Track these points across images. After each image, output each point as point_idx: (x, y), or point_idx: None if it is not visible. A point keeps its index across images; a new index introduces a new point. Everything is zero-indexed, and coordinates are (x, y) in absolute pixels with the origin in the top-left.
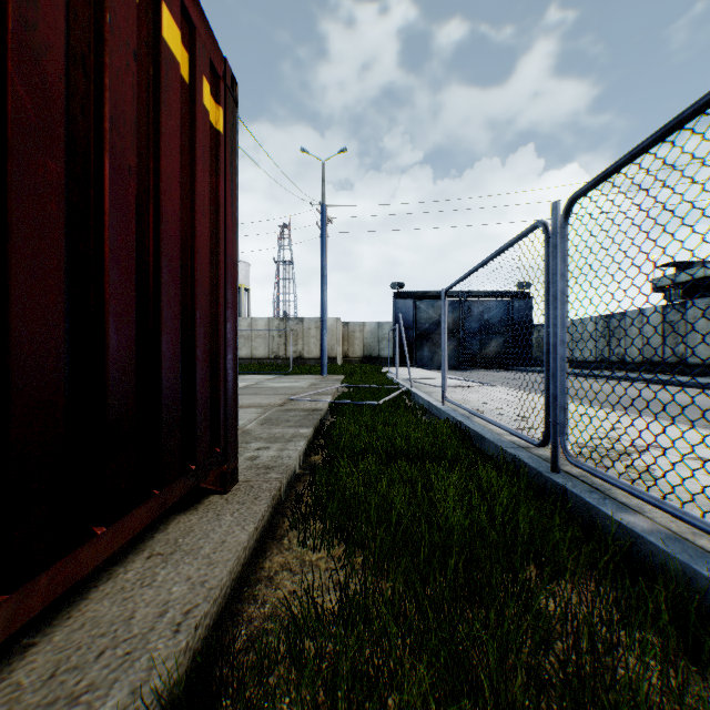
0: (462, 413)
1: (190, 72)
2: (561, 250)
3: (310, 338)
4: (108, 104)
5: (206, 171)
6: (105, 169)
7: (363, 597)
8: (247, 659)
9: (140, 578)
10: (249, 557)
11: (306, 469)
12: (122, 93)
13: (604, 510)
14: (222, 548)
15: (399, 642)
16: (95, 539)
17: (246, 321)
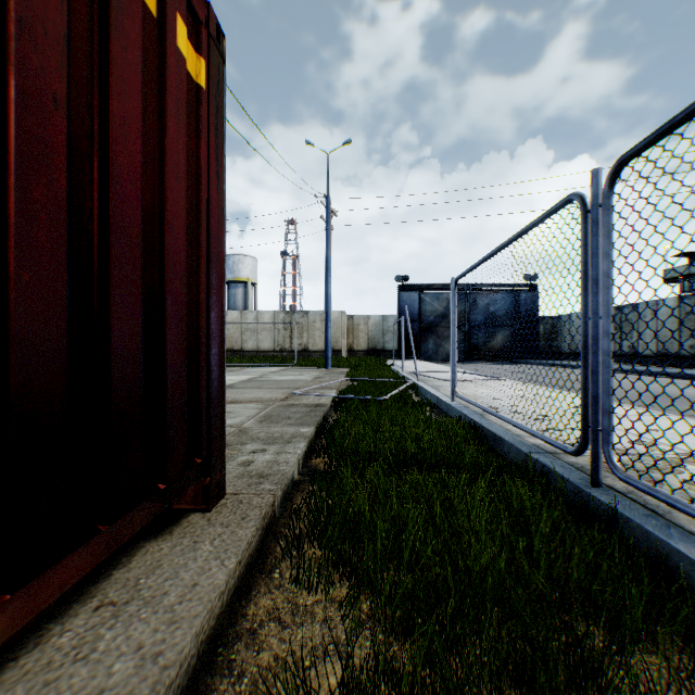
0: (474, 410)
1: (158, 4)
2: (605, 224)
3: (315, 331)
4: None
5: (182, 129)
6: (9, 89)
7: (371, 689)
8: None
9: (76, 645)
10: (227, 601)
11: (306, 475)
12: None
13: (672, 544)
14: (191, 595)
15: None
16: None
17: (253, 314)
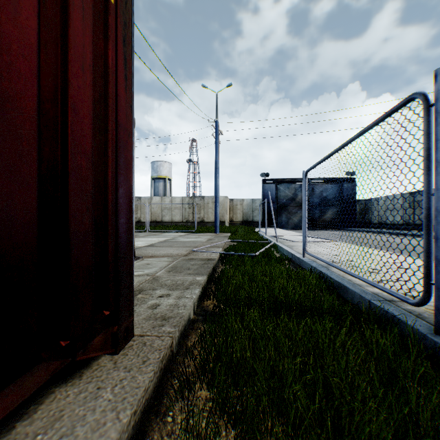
0: (320, 264)
1: None
2: None
3: (208, 209)
4: None
5: (88, 27)
6: None
7: None
8: None
9: None
10: None
11: (199, 315)
12: None
13: None
14: None
15: None
16: None
17: (168, 198)
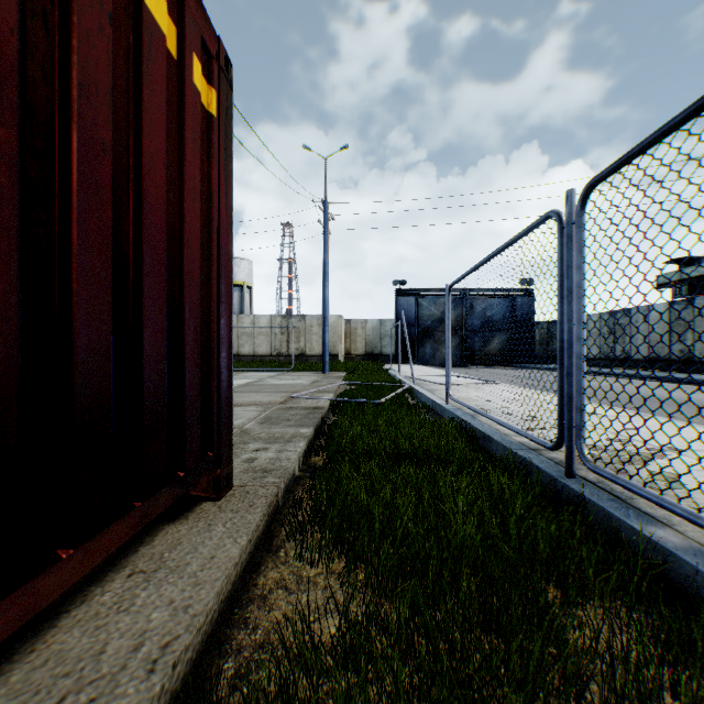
0: (466, 412)
1: (178, 47)
2: (577, 240)
3: (312, 336)
4: (75, 69)
5: (197, 155)
6: (73, 142)
7: (365, 627)
8: None
9: (117, 601)
10: (241, 573)
11: (306, 472)
12: (94, 59)
13: (628, 522)
14: (211, 565)
15: (407, 683)
16: (59, 564)
17: (249, 318)
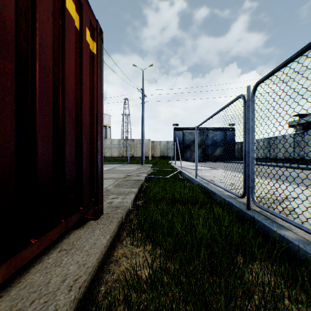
0: (204, 181)
1: (80, 25)
2: (251, 107)
3: (137, 148)
4: (38, 36)
5: (88, 71)
6: (36, 67)
7: (160, 272)
8: (104, 304)
9: (54, 262)
10: (107, 250)
11: (134, 207)
12: (45, 32)
13: (272, 228)
14: (94, 247)
15: (177, 295)
16: (31, 245)
17: (109, 140)
